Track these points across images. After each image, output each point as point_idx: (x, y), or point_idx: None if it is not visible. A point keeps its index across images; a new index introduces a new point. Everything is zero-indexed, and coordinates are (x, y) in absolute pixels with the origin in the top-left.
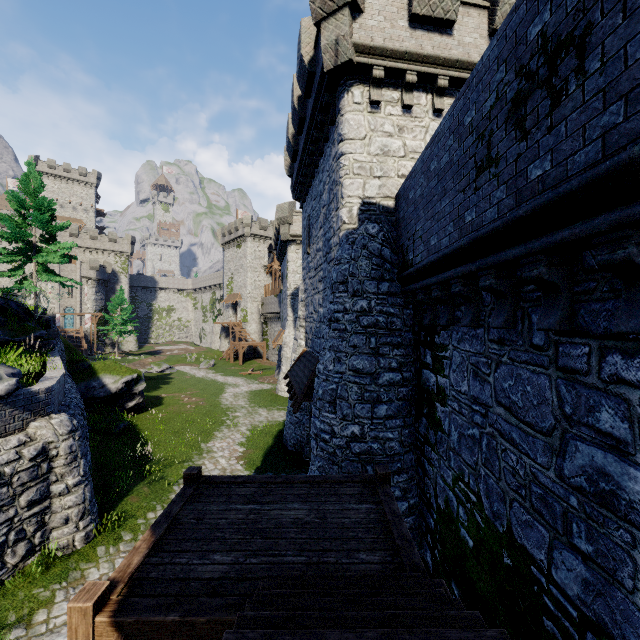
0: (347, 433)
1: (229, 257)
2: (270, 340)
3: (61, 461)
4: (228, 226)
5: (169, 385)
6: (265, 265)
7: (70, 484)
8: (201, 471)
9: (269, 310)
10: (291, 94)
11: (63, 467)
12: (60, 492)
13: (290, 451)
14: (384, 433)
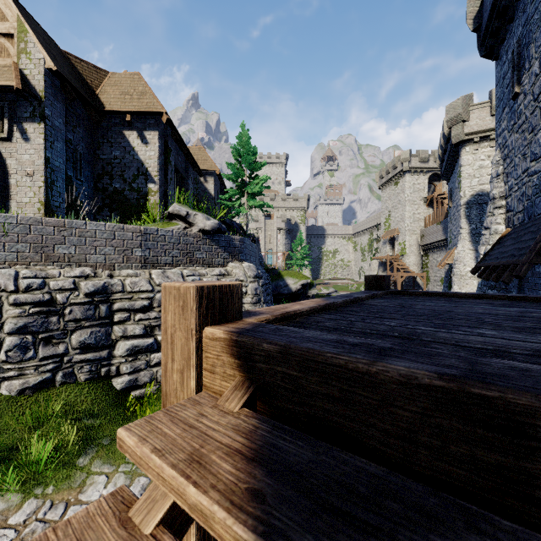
0: None
1: (386, 196)
2: (431, 272)
3: (248, 299)
4: (385, 167)
5: None
6: (425, 197)
7: None
8: (389, 282)
9: (430, 240)
10: None
11: (250, 305)
12: None
13: None
14: None
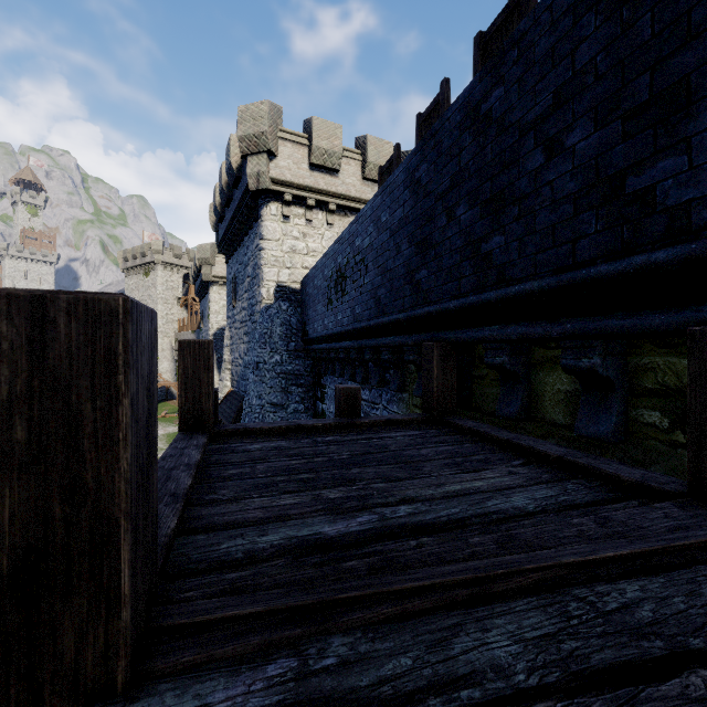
0: None
1: (133, 285)
2: None
3: None
4: (132, 250)
5: None
6: (179, 297)
7: None
8: None
9: None
10: (219, 174)
11: None
12: None
13: None
14: None
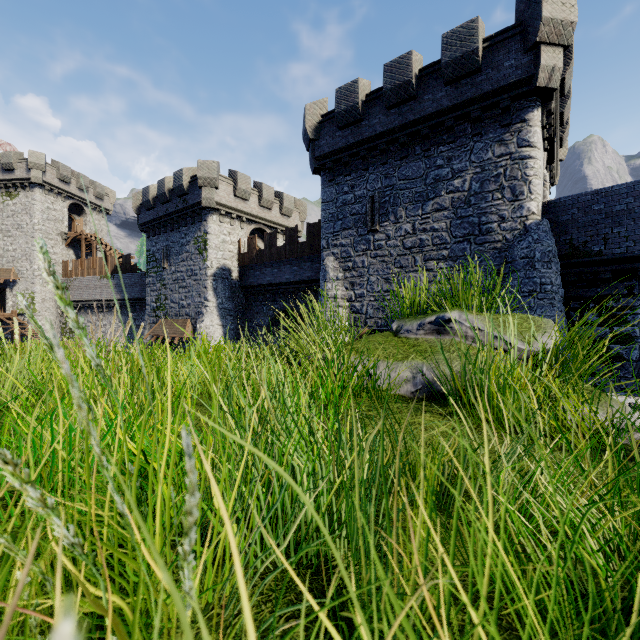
0: None
1: None
2: None
3: None
4: None
5: None
6: (65, 232)
7: None
8: None
9: (86, 296)
10: (392, 64)
11: None
12: None
13: None
14: None
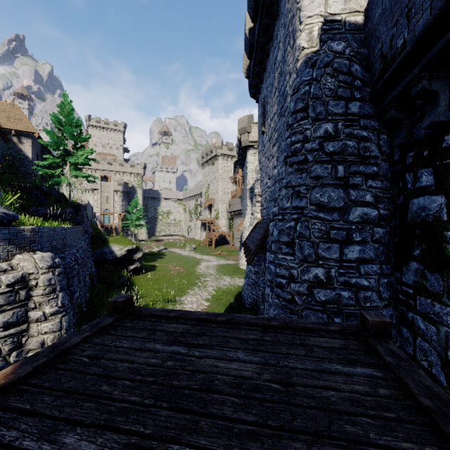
0: (309, 277)
1: (206, 173)
2: (235, 231)
3: (39, 291)
4: (205, 150)
5: (162, 259)
6: (231, 176)
7: (47, 312)
8: (132, 301)
9: (234, 209)
10: None
11: (41, 297)
12: (37, 318)
13: (247, 308)
14: (357, 279)
